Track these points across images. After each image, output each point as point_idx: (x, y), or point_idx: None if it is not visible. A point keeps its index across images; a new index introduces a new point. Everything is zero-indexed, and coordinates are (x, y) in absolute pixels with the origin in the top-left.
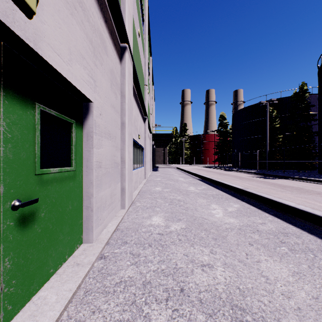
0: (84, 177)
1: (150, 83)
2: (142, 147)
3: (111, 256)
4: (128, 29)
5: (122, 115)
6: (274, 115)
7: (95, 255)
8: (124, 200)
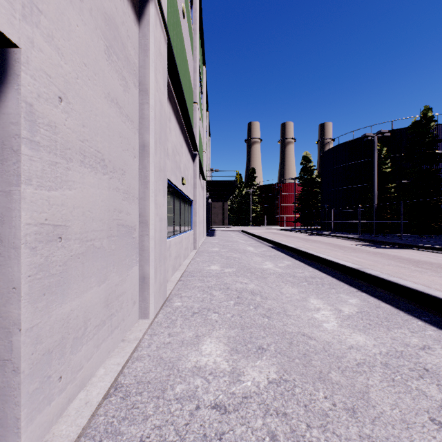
0: None
1: (203, 106)
2: (189, 199)
3: None
4: None
5: (141, 129)
6: (383, 155)
7: None
8: (146, 302)
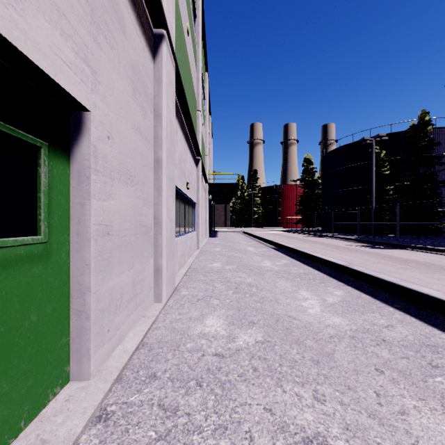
0: (72, 255)
1: (206, 111)
2: (193, 202)
3: (120, 413)
4: (166, 6)
5: (156, 147)
6: (382, 158)
7: (85, 415)
8: (160, 288)
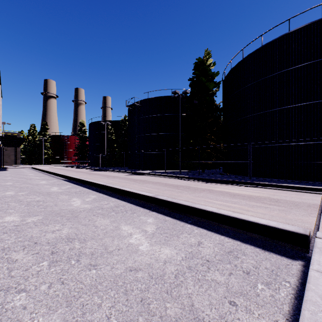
0: None
1: None
2: None
3: None
4: None
5: None
6: (112, 131)
7: None
8: None
